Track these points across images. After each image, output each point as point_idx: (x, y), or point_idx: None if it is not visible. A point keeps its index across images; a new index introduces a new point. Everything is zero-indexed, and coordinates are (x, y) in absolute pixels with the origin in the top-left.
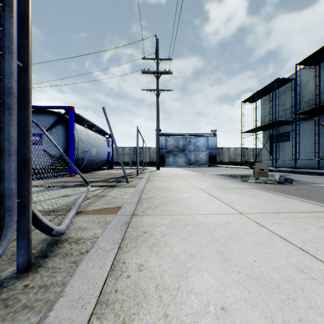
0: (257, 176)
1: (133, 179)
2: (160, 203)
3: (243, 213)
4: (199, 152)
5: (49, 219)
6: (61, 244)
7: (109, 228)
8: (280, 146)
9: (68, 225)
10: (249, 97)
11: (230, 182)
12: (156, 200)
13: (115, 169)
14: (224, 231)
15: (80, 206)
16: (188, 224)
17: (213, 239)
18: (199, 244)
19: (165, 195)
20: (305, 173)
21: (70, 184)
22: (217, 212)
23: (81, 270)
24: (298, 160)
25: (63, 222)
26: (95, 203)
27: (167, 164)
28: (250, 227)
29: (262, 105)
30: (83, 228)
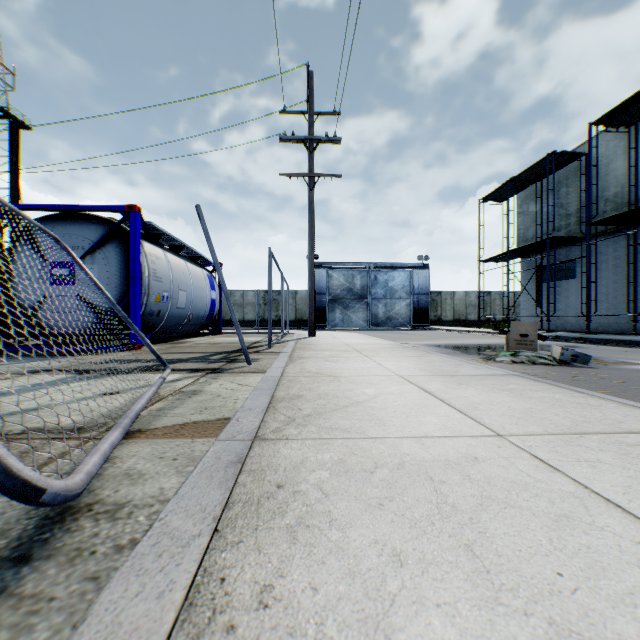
0: (515, 349)
1: (262, 356)
2: (316, 409)
3: (504, 436)
4: (394, 301)
5: (63, 451)
6: (72, 521)
7: (196, 473)
8: (556, 288)
9: (94, 471)
10: (494, 190)
11: (461, 362)
12: (308, 403)
13: (225, 335)
14: (466, 481)
15: (139, 418)
16: (381, 462)
17: (445, 505)
18: (412, 520)
19: (327, 390)
20: (608, 343)
21: (128, 365)
22: (444, 433)
23: (107, 604)
24: (594, 317)
25: (80, 465)
26: (174, 409)
27: (331, 324)
28: (527, 470)
29: (521, 207)
30: (135, 474)
